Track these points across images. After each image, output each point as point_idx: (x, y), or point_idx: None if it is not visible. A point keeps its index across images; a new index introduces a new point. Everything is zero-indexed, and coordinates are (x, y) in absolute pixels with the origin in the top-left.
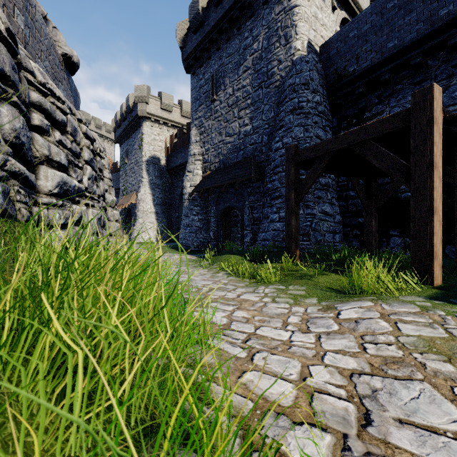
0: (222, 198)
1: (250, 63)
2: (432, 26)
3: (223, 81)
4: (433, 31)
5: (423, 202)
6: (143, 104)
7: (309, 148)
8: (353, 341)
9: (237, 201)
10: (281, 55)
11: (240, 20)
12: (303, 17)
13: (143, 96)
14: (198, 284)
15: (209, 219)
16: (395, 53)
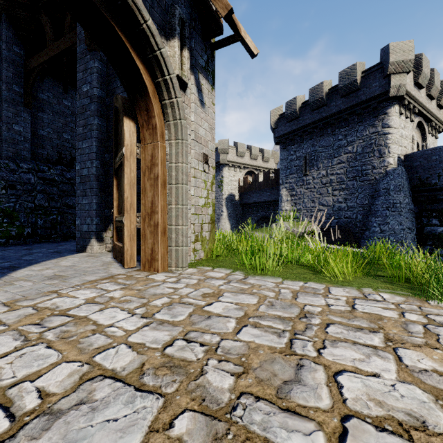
0: None
1: (345, 159)
2: None
3: (316, 163)
4: None
5: None
6: (224, 154)
7: None
8: None
9: None
10: (375, 163)
11: (334, 125)
12: (394, 141)
13: (225, 148)
14: None
15: None
16: None
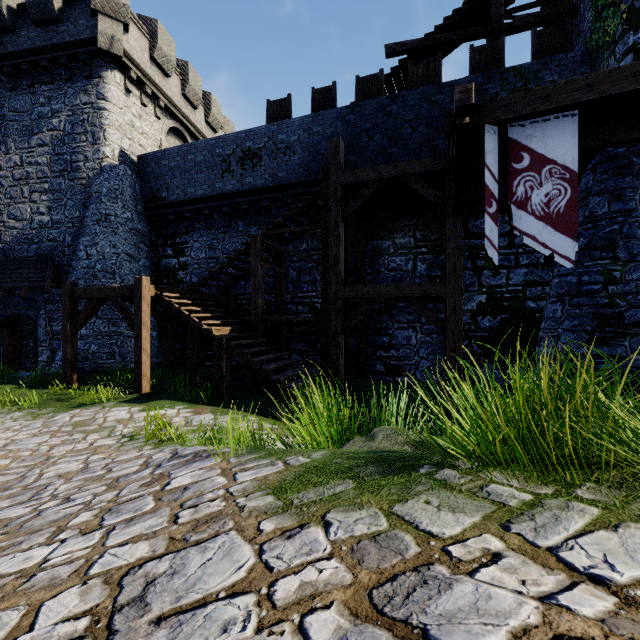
0: (3, 302)
1: (49, 139)
2: (212, 192)
3: (5, 140)
4: (212, 196)
5: (139, 344)
6: None
7: (82, 289)
8: (39, 429)
9: (28, 308)
10: (89, 152)
11: (32, 76)
12: (113, 124)
13: None
14: None
15: None
16: (193, 200)
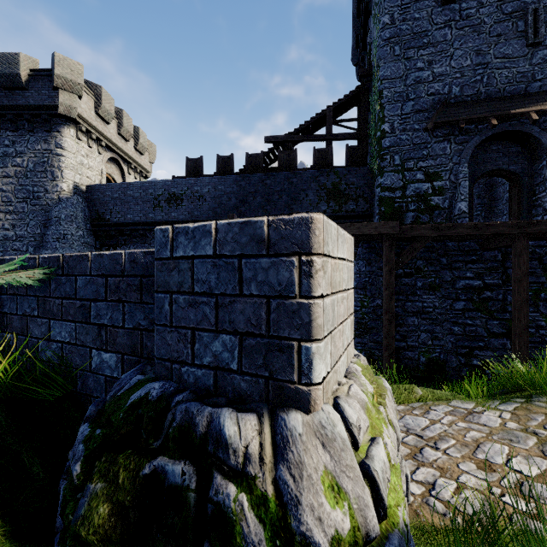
0: None
1: (13, 173)
2: (146, 219)
3: None
4: (147, 222)
5: None
6: None
7: None
8: None
9: None
10: (49, 186)
11: None
12: (69, 166)
13: None
14: None
15: None
16: (131, 223)
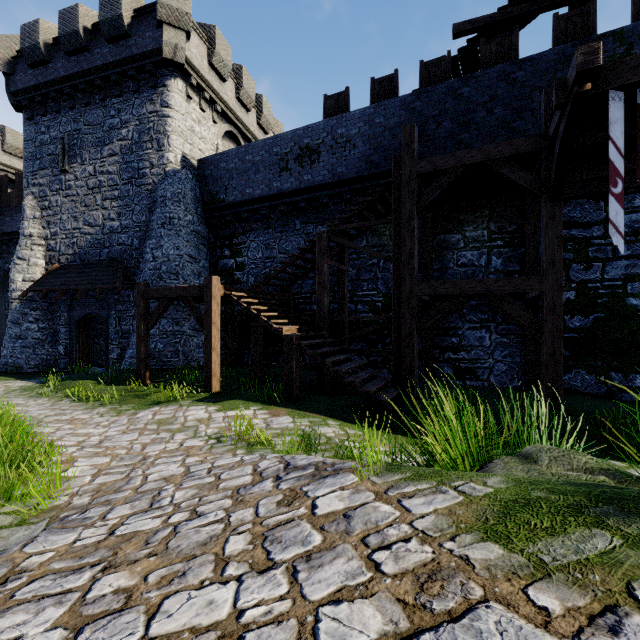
0: (79, 303)
1: (118, 149)
2: (270, 192)
3: (81, 152)
4: (270, 195)
5: (209, 343)
6: None
7: (154, 289)
8: (127, 426)
9: (101, 309)
10: (154, 159)
11: (104, 91)
12: (176, 130)
13: None
14: (34, 414)
15: (58, 328)
16: (250, 200)
